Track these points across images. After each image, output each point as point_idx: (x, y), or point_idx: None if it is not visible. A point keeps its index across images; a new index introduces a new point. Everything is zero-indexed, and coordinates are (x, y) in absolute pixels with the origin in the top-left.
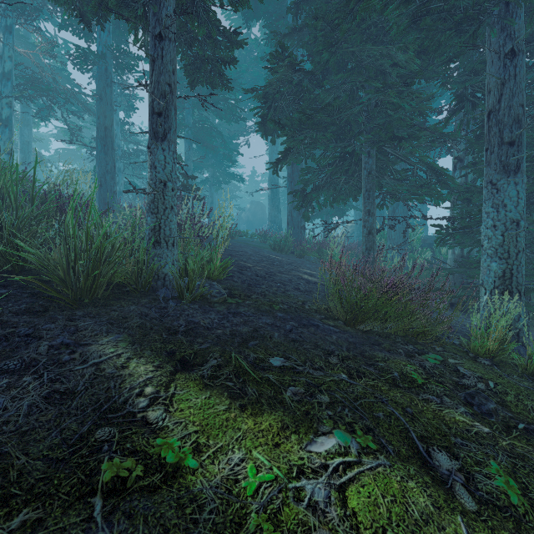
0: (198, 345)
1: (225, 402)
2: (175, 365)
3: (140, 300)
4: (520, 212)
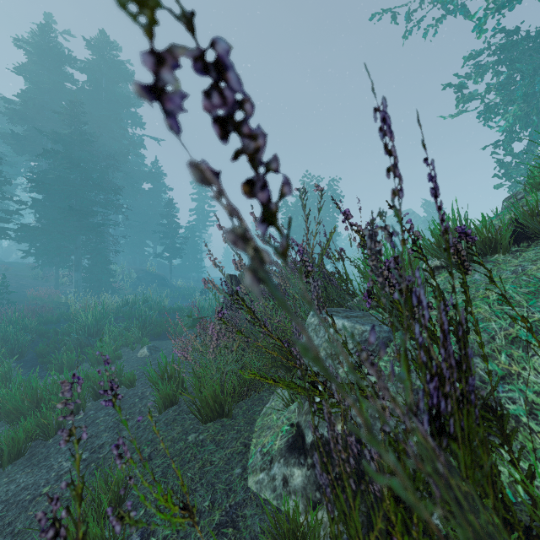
0: None
1: None
2: None
3: None
4: (78, 279)
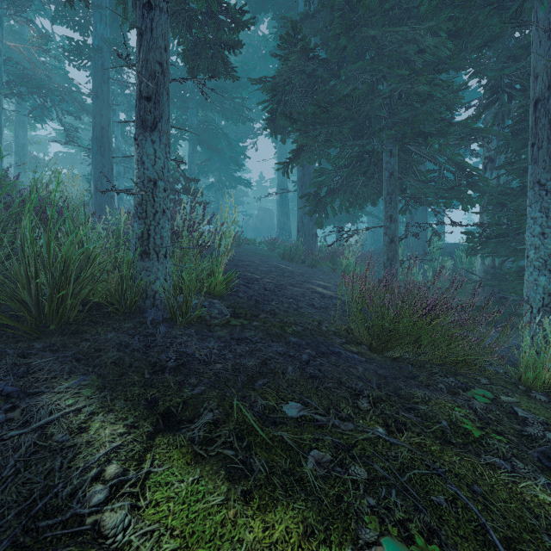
0: (189, 390)
1: (221, 489)
2: (156, 423)
3: (122, 325)
4: None
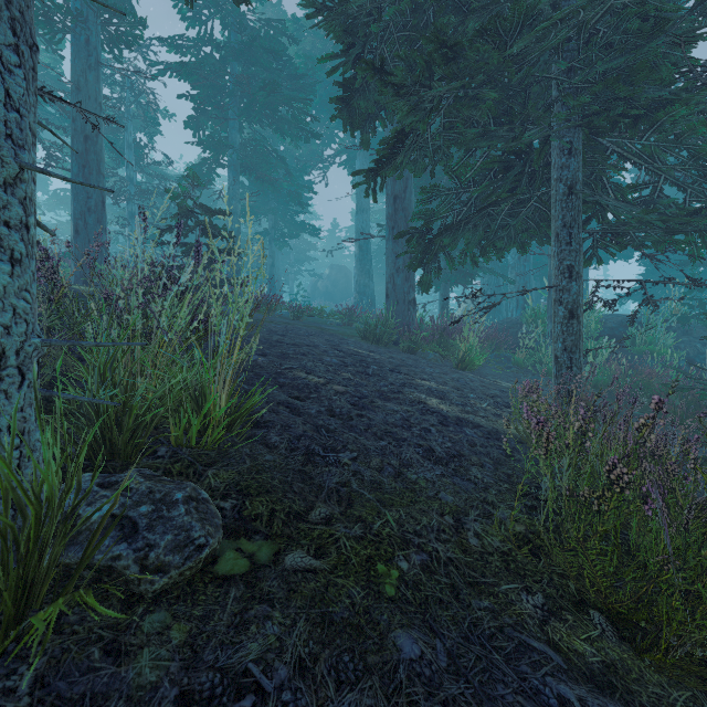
0: None
1: None
2: None
3: None
4: None
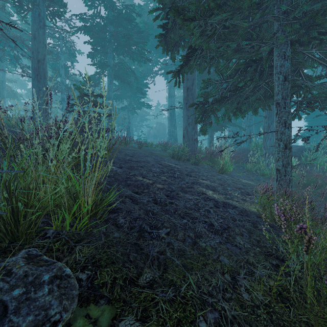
0: None
1: None
2: None
3: None
4: None
